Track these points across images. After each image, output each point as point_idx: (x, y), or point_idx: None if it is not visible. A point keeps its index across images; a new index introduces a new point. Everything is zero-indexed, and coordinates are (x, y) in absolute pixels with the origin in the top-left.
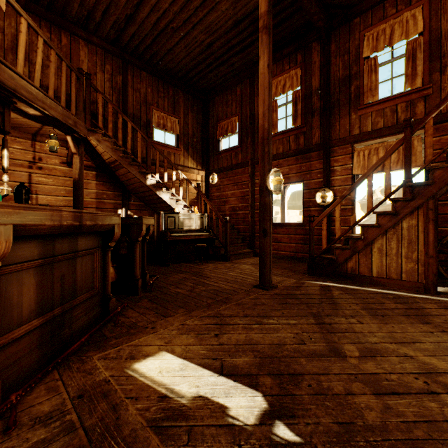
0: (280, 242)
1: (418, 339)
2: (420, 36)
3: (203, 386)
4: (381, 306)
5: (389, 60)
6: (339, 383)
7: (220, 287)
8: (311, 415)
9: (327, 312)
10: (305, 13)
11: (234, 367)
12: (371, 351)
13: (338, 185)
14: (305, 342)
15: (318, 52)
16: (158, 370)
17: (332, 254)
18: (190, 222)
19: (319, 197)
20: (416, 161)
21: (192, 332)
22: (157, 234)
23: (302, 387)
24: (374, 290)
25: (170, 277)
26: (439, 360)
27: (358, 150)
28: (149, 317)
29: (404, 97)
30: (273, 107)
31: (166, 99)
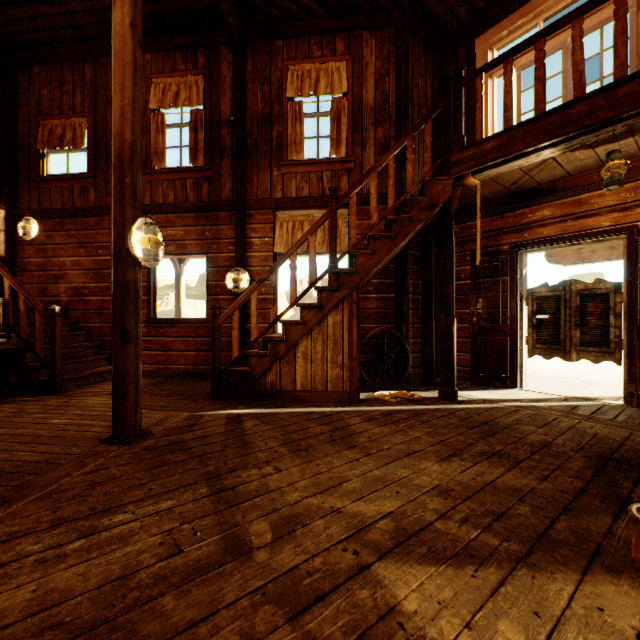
0: (170, 350)
1: (345, 475)
2: (344, 97)
3: None
4: (306, 434)
5: (315, 113)
6: (233, 626)
7: (12, 460)
8: None
9: (232, 465)
10: None
11: None
12: (290, 521)
13: (257, 264)
14: (183, 547)
15: (229, 63)
16: None
17: (247, 364)
18: None
19: (231, 279)
20: (341, 245)
21: None
22: None
23: None
24: (298, 410)
25: None
26: (368, 502)
27: (282, 220)
28: None
29: (330, 165)
30: (158, 123)
31: None
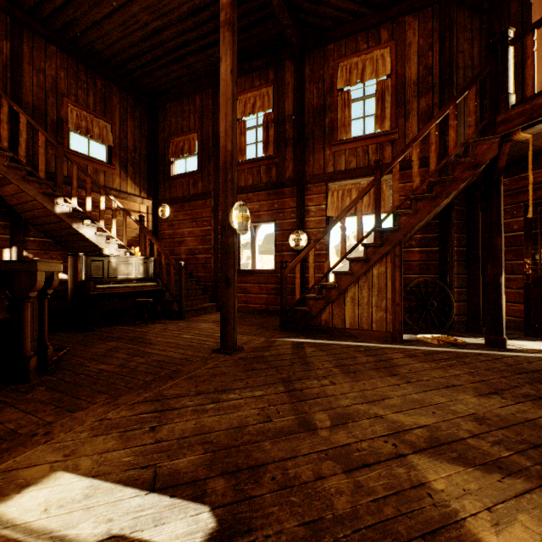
0: (249, 293)
1: (387, 394)
2: (388, 78)
3: (119, 518)
4: (354, 362)
5: (361, 97)
6: (308, 466)
7: (168, 356)
8: (272, 522)
9: (298, 375)
10: (277, 23)
11: (173, 475)
12: (343, 416)
13: (312, 227)
14: (272, 418)
15: (291, 72)
16: (42, 508)
17: (306, 305)
18: (127, 269)
19: (293, 239)
20: (385, 206)
21: (115, 430)
22: (74, 286)
23: (263, 483)
24: (347, 343)
25: (92, 348)
26: (406, 415)
27: (333, 189)
28: (43, 416)
29: (375, 139)
30: (241, 128)
31: (91, 93)
